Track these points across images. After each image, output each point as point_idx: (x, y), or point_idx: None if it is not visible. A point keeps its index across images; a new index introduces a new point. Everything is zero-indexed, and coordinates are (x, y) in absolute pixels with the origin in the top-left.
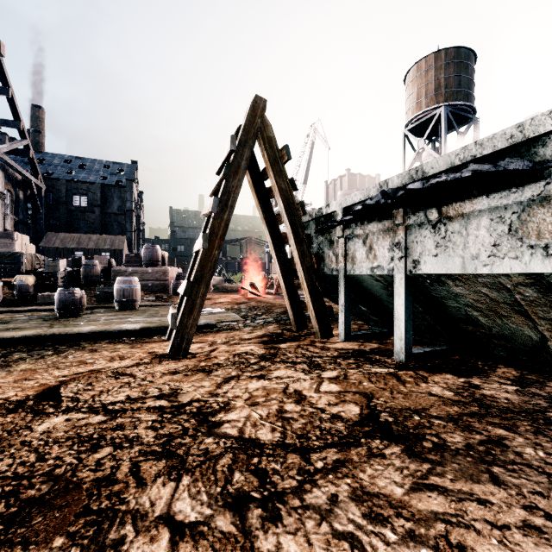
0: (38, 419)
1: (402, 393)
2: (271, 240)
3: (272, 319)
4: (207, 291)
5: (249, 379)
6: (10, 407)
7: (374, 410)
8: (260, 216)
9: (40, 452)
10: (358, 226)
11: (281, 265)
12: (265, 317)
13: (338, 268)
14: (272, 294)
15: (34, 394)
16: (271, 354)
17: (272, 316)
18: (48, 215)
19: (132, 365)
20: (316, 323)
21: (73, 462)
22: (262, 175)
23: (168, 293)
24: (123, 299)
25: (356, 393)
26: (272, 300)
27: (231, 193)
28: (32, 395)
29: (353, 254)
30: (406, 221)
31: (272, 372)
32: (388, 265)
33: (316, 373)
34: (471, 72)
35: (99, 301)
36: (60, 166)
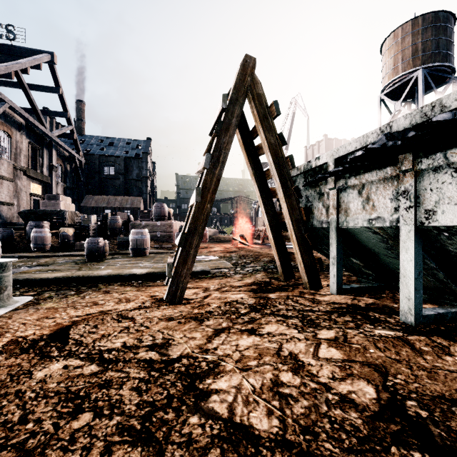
0: (41, 363)
1: (424, 370)
2: (259, 194)
3: (260, 267)
4: (200, 242)
5: (240, 334)
6: (25, 346)
7: (395, 395)
8: (250, 173)
9: (26, 409)
10: (352, 176)
11: (269, 218)
12: (253, 265)
13: (329, 220)
14: (259, 244)
15: (48, 334)
16: (260, 304)
17: (260, 264)
18: (87, 182)
19: (134, 308)
20: (305, 275)
21: (49, 431)
22: (251, 134)
23: (173, 242)
24: (136, 247)
25: (364, 364)
26: (259, 249)
27: (222, 149)
28: (46, 335)
29: (346, 206)
30: (416, 166)
31: (263, 326)
32: (391, 216)
33: (311, 331)
34: (450, 34)
35: (119, 248)
36: (96, 145)
